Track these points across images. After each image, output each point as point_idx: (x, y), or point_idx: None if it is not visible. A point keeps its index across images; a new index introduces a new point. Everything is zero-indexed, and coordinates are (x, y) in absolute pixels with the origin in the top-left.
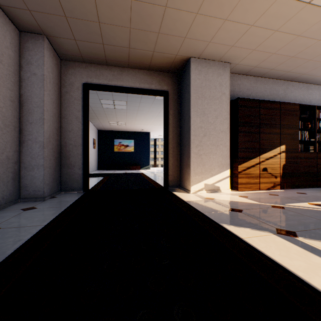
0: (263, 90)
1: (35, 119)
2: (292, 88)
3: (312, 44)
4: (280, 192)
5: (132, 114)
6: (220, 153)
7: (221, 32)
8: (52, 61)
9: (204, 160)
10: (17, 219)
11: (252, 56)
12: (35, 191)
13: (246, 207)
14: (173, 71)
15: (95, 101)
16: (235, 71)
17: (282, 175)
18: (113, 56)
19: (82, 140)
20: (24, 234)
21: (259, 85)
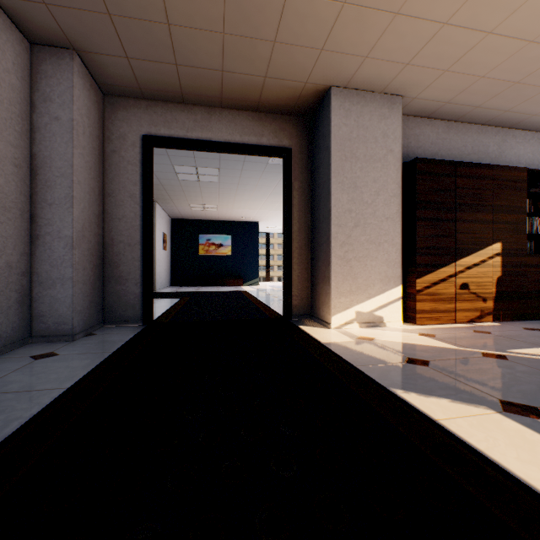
0: (460, 145)
1: (58, 198)
2: (512, 140)
3: None
4: (493, 328)
5: (229, 190)
6: (384, 257)
7: (388, 38)
8: (89, 96)
9: (356, 270)
10: (21, 376)
11: (441, 83)
12: (57, 324)
13: (435, 356)
14: (300, 114)
15: (164, 169)
16: (410, 111)
17: (495, 296)
18: (194, 88)
19: (141, 235)
20: (26, 407)
21: (452, 135)
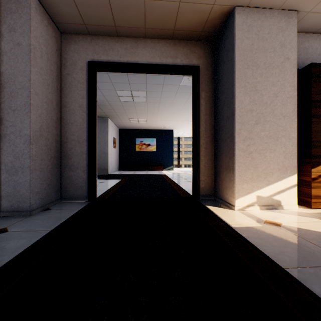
0: None
1: (20, 105)
2: None
3: None
4: None
5: (153, 107)
6: (281, 149)
7: None
8: (47, 31)
9: (257, 161)
10: None
11: None
12: (19, 203)
13: None
14: (206, 38)
15: (111, 93)
16: (301, 27)
17: None
18: (123, 20)
19: (87, 135)
20: None
21: None
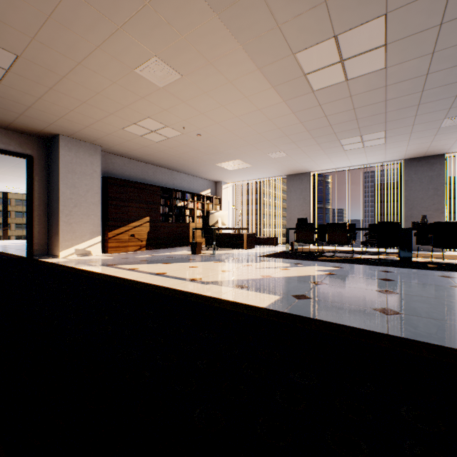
0: (136, 170)
1: None
2: (160, 172)
3: (157, 152)
4: (142, 252)
5: None
6: (92, 222)
7: (87, 130)
8: None
9: (76, 228)
10: None
11: (119, 147)
12: None
13: (103, 260)
14: (40, 137)
15: None
16: (109, 151)
17: (147, 239)
18: None
19: None
20: None
21: (132, 165)
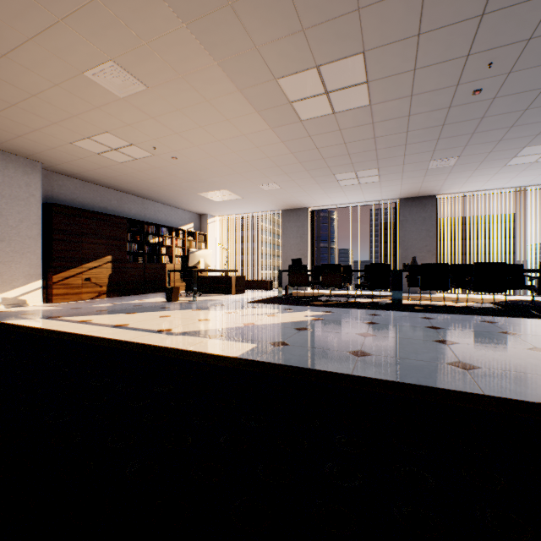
0: (93, 197)
1: None
2: (127, 199)
3: (122, 175)
4: (101, 300)
5: None
6: (28, 262)
7: (19, 141)
8: None
9: (3, 270)
10: None
11: (68, 166)
12: None
13: (43, 311)
14: None
15: None
16: (54, 170)
17: (109, 284)
18: None
19: None
20: None
21: (88, 190)
